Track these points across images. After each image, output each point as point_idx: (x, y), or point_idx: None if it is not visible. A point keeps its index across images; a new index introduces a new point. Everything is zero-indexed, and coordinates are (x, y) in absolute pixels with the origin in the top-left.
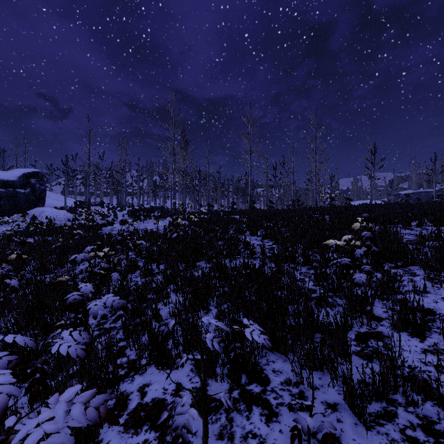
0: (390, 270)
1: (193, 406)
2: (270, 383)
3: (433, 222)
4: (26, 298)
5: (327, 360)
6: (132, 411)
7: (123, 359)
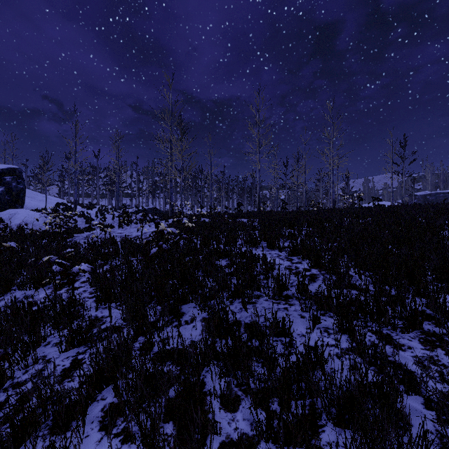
0: None
1: None
2: None
3: None
4: None
5: None
6: None
7: None
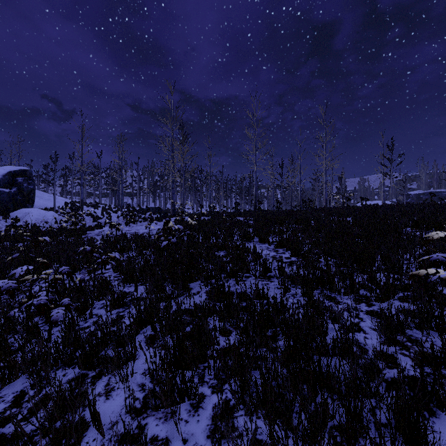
0: None
1: None
2: None
3: None
4: None
5: None
6: None
7: None
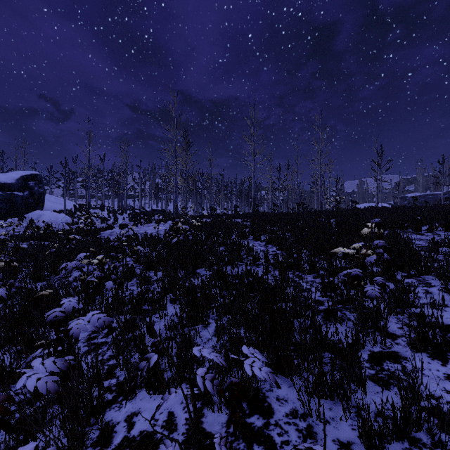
0: (404, 280)
1: (185, 443)
2: (274, 414)
3: (444, 227)
4: (10, 311)
5: (339, 387)
6: (117, 447)
7: (112, 381)
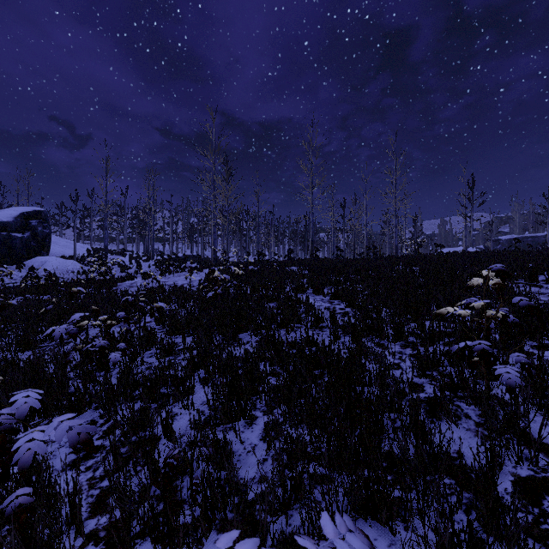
0: (543, 355)
1: None
2: None
3: None
4: None
5: None
6: None
7: (102, 519)
